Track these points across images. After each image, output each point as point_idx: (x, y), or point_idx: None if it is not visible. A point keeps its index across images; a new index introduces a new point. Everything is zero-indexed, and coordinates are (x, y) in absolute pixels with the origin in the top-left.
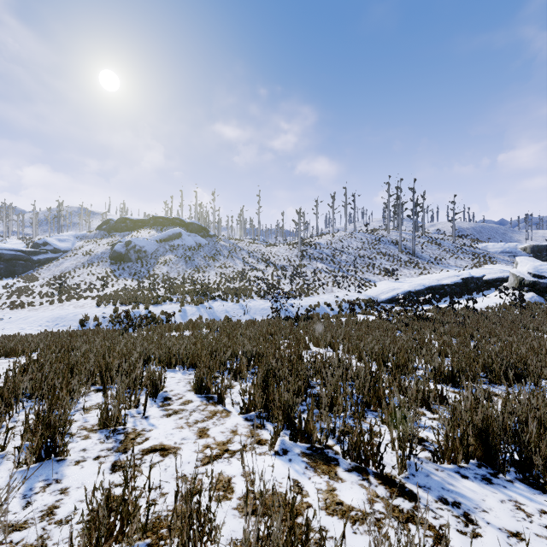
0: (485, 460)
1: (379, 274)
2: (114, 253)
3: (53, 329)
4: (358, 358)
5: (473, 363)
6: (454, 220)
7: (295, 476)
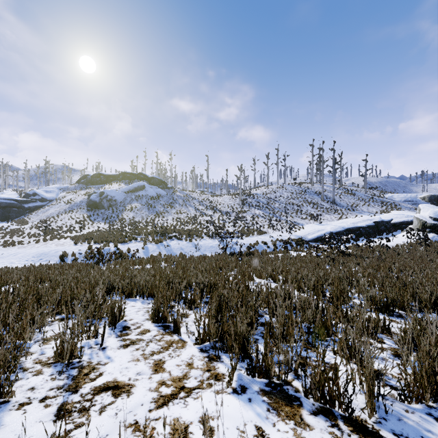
0: None
1: (306, 219)
2: (90, 201)
3: (37, 263)
4: (297, 288)
5: (405, 293)
6: (366, 175)
7: (257, 422)
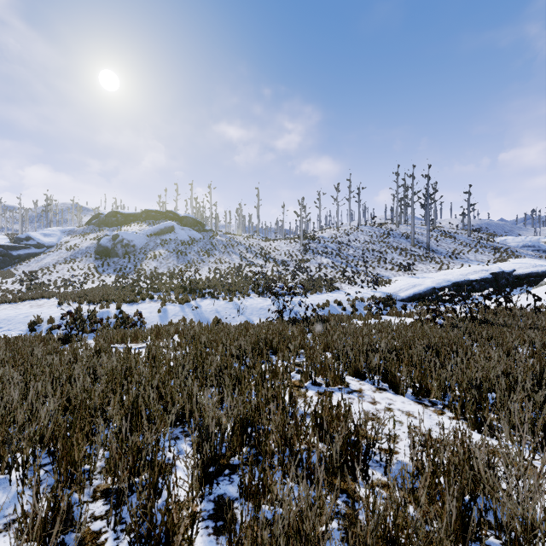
0: None
1: (393, 270)
2: (100, 247)
3: None
4: (474, 422)
5: None
6: (469, 212)
7: None
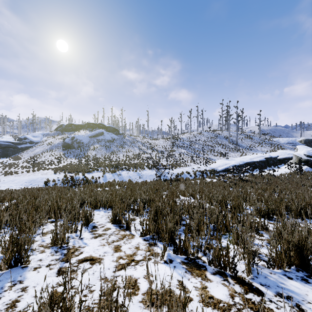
0: (301, 266)
1: (217, 156)
2: (65, 143)
3: (29, 187)
4: (209, 203)
5: (280, 205)
6: (260, 124)
7: (179, 278)
